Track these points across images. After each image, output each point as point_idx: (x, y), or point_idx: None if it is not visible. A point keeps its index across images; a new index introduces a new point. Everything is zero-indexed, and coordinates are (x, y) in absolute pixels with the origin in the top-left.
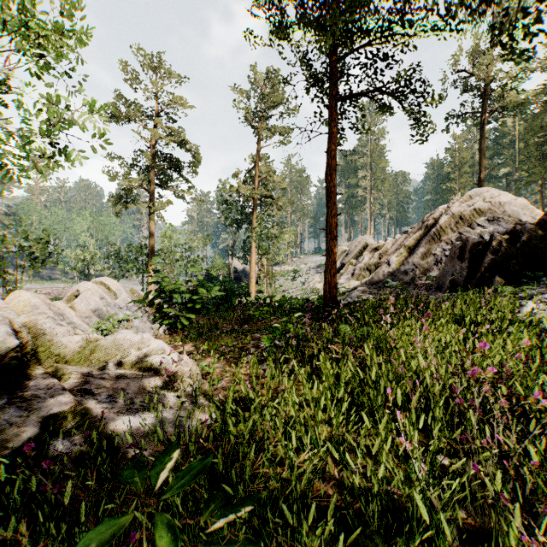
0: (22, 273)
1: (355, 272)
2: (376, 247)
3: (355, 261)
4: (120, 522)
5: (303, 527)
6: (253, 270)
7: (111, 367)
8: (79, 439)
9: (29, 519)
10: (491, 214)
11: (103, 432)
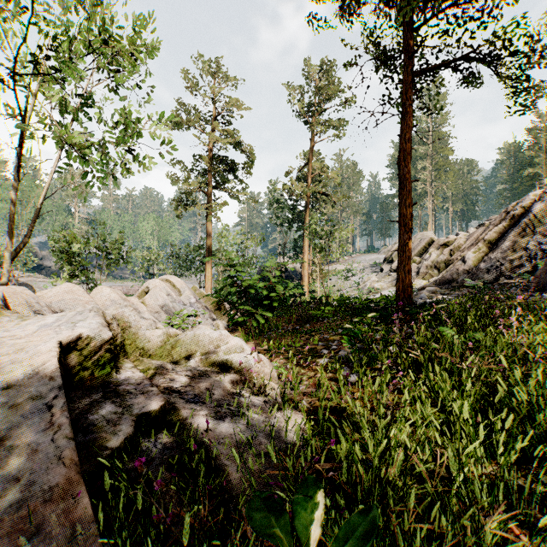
0: (100, 271)
1: (421, 270)
2: (445, 242)
3: (420, 259)
4: None
5: None
6: (305, 269)
7: (193, 364)
8: (171, 443)
9: (128, 531)
10: None
11: (195, 438)
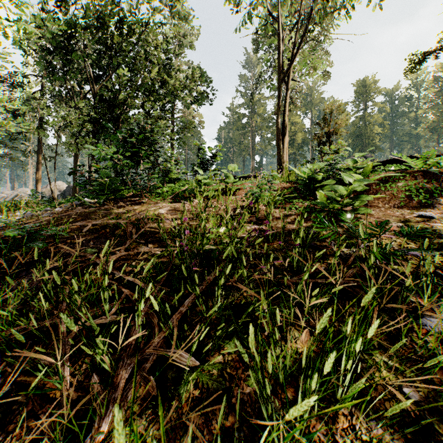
0: None
1: None
2: (21, 196)
3: None
4: None
5: None
6: None
7: None
8: None
9: None
10: (60, 190)
11: None
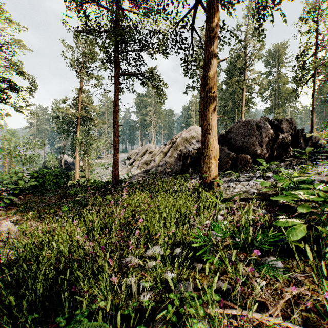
0: None
1: (139, 165)
2: (150, 151)
3: (141, 159)
4: None
5: (33, 270)
6: (77, 163)
7: None
8: None
9: None
10: (198, 139)
11: None
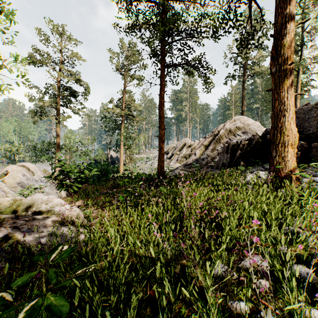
0: None
1: (179, 158)
2: (189, 145)
3: (179, 153)
4: (33, 274)
5: (114, 268)
6: (122, 157)
7: (30, 214)
8: (11, 251)
9: None
10: (244, 130)
11: (25, 247)
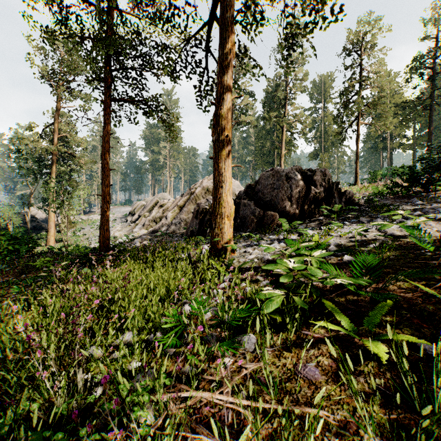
0: None
1: (146, 223)
2: (162, 204)
3: (148, 214)
4: None
5: None
6: (52, 221)
7: None
8: None
9: None
10: None
11: None
